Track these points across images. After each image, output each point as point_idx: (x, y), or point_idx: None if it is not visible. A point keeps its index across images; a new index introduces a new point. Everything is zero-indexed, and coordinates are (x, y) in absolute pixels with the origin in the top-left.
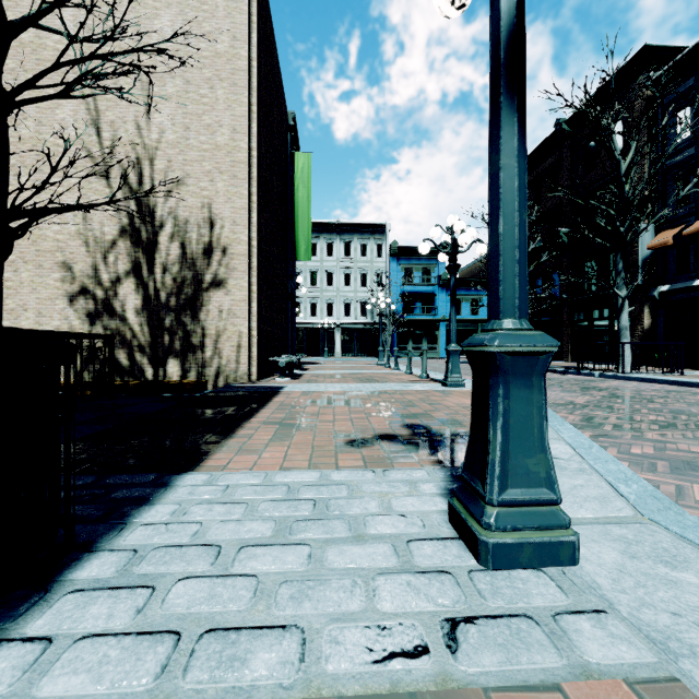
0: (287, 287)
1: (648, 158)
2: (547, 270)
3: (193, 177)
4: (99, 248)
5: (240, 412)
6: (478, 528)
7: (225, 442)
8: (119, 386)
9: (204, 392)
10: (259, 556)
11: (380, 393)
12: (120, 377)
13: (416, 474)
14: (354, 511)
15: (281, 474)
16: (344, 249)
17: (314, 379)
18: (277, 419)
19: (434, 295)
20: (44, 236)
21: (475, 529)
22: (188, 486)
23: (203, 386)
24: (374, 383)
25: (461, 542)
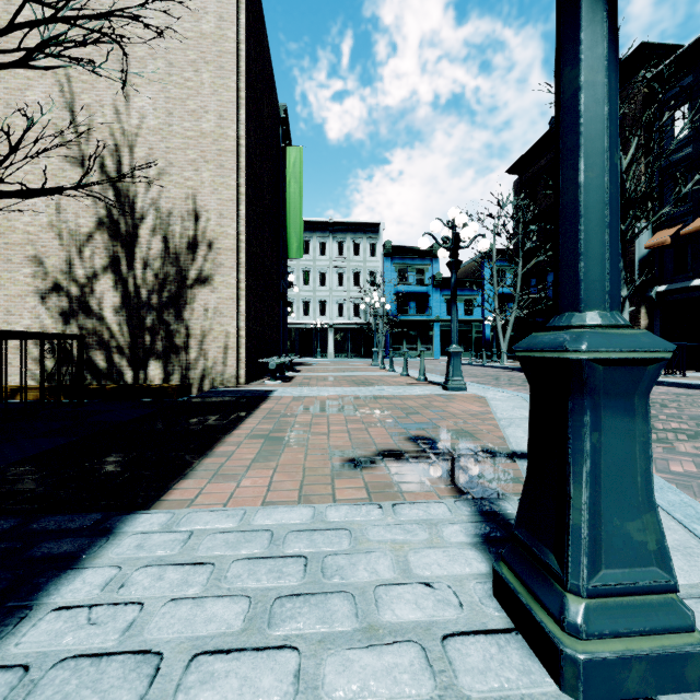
0: (279, 286)
1: (645, 157)
2: (542, 270)
3: (177, 166)
4: (74, 241)
5: (223, 421)
6: (555, 627)
7: (199, 463)
8: (95, 390)
9: (188, 396)
10: (218, 677)
11: (378, 398)
12: (97, 380)
13: (435, 510)
14: (360, 577)
15: (263, 512)
16: (337, 248)
17: (306, 382)
18: (264, 431)
19: (428, 295)
20: (13, 228)
21: (550, 629)
22: (138, 534)
23: (187, 389)
24: (370, 387)
25: (521, 638)
